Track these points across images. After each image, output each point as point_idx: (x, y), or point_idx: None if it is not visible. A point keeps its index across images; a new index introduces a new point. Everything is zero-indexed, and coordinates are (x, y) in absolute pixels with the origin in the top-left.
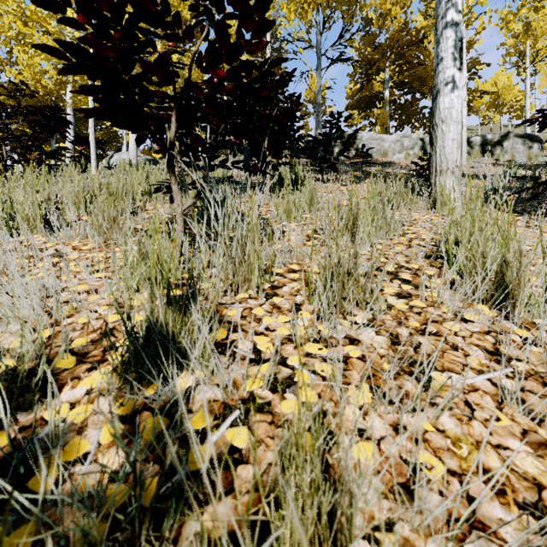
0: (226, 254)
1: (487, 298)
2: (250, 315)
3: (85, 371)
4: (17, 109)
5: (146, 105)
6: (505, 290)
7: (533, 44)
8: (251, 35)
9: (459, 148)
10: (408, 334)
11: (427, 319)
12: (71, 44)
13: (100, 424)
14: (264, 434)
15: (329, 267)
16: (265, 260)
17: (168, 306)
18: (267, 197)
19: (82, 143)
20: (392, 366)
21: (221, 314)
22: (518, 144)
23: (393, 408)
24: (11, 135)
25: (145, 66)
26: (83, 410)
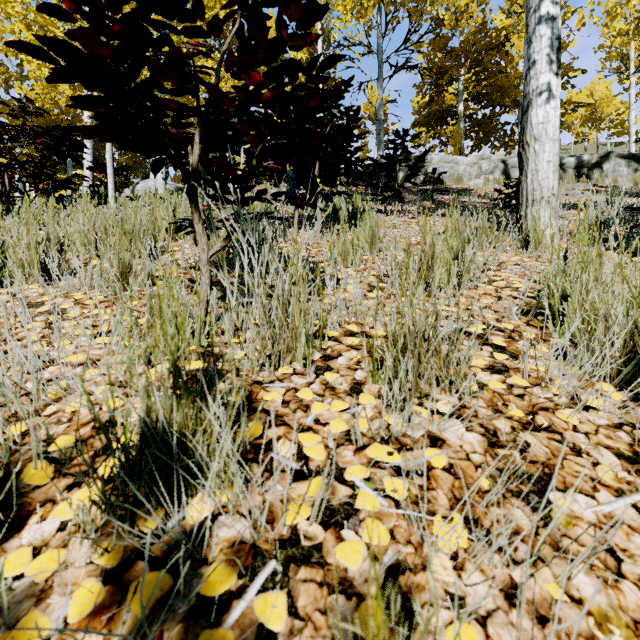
0: (263, 316)
1: (611, 374)
2: (295, 400)
3: (63, 489)
4: (22, 131)
5: (159, 121)
6: (638, 364)
7: (639, 45)
8: (296, 25)
9: (556, 172)
10: (511, 429)
11: (534, 405)
12: (58, 41)
13: (72, 584)
14: (311, 605)
15: (400, 334)
16: (315, 318)
17: (178, 400)
18: (318, 233)
19: (102, 169)
20: (496, 488)
21: (256, 399)
22: (621, 167)
23: (502, 561)
24: (15, 161)
25: (154, 68)
26: (50, 560)
